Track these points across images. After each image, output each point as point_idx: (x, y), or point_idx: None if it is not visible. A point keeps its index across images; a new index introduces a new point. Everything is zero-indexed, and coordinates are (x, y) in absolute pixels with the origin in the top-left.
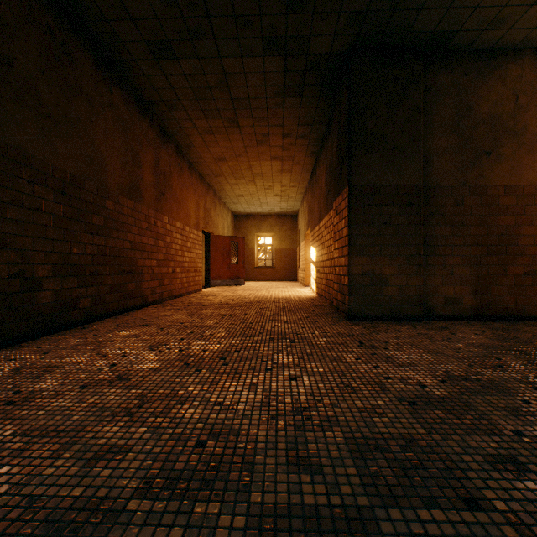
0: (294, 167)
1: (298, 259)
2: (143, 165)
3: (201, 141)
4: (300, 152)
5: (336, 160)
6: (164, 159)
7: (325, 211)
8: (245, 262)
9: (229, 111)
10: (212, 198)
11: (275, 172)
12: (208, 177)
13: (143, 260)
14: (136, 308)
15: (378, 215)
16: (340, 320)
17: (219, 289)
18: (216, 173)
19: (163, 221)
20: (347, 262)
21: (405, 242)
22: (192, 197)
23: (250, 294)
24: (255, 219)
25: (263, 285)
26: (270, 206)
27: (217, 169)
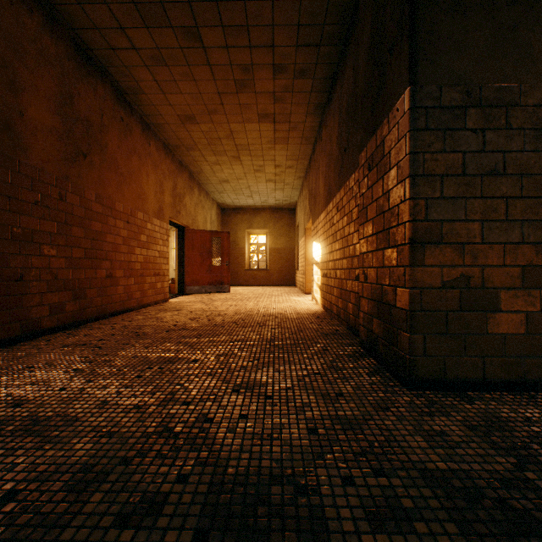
0: (290, 134)
1: (296, 260)
2: (24, 90)
3: (152, 81)
4: (300, 105)
5: (369, 68)
6: (85, 98)
7: (337, 184)
8: (234, 263)
9: (181, 6)
10: (187, 182)
11: (266, 143)
12: (178, 151)
13: (27, 257)
14: (1, 344)
15: (478, 152)
16: (390, 388)
17: (194, 297)
18: (186, 144)
19: (83, 196)
20: (408, 258)
21: (539, 214)
22: (150, 173)
23: (230, 306)
24: (246, 213)
25: (253, 292)
26: (263, 197)
27: (187, 136)
